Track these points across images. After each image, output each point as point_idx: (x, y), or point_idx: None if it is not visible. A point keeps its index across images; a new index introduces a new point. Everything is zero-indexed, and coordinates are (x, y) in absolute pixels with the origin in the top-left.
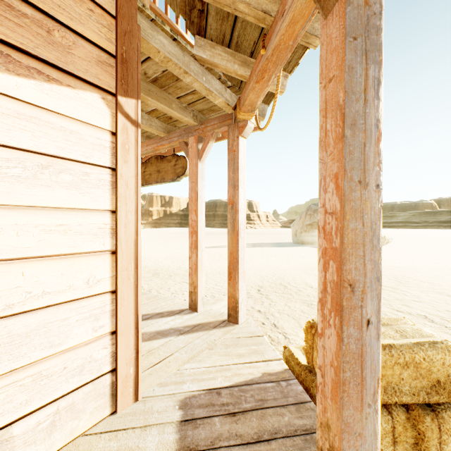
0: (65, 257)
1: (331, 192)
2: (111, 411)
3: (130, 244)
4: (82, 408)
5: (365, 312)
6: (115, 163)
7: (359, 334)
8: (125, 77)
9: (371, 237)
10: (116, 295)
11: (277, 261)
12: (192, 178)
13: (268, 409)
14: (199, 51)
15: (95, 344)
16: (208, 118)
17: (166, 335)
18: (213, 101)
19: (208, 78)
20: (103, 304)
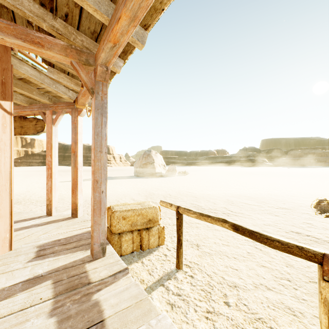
0: None
1: (93, 154)
2: None
3: (7, 173)
4: None
5: (102, 189)
6: None
7: (99, 195)
8: (4, 91)
9: (104, 167)
10: None
11: (119, 188)
12: (48, 135)
13: (82, 240)
14: (50, 74)
15: None
16: (60, 100)
17: (29, 227)
18: (61, 96)
19: (57, 86)
20: None
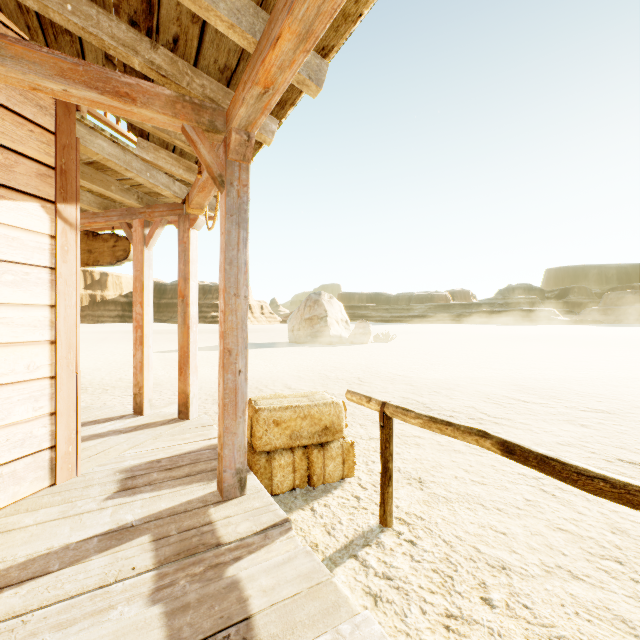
0: (8, 345)
1: (222, 299)
2: (51, 484)
3: (69, 336)
4: (23, 476)
5: (238, 366)
6: (55, 263)
7: (234, 378)
8: (65, 186)
9: (242, 325)
10: (55, 381)
11: (261, 365)
12: (137, 266)
13: (201, 462)
14: (142, 152)
15: (35, 422)
16: (157, 199)
17: (104, 436)
18: (160, 192)
19: (153, 173)
20: (43, 387)
